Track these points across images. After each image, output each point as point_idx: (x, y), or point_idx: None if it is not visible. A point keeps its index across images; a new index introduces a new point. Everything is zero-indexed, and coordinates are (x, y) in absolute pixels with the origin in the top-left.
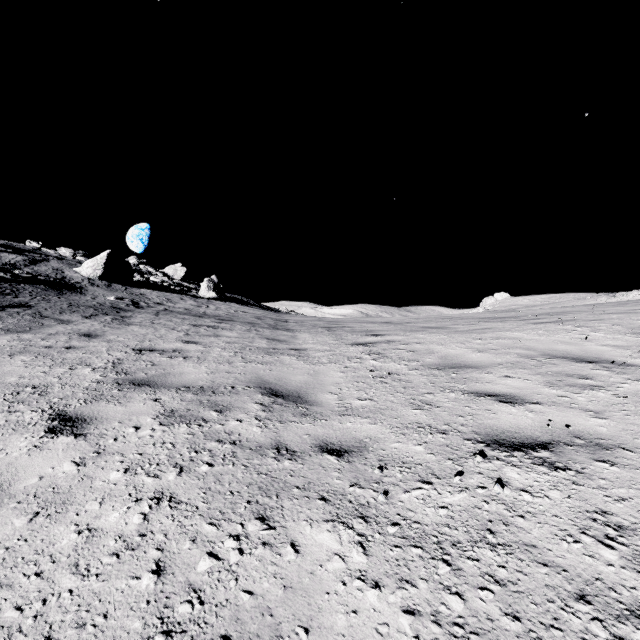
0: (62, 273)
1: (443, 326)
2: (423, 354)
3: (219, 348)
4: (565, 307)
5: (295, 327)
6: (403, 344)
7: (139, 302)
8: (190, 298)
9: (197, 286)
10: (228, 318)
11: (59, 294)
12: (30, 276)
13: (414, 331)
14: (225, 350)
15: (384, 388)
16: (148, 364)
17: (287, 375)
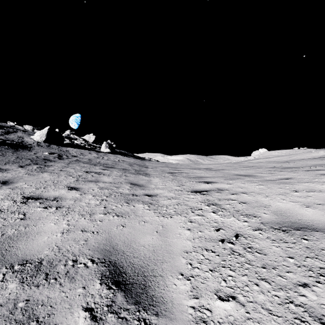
0: (22, 139)
1: (250, 174)
2: (256, 207)
3: (91, 195)
4: (324, 160)
5: (151, 172)
6: (232, 194)
7: (63, 155)
8: (95, 152)
9: (100, 146)
10: (111, 165)
11: (15, 151)
12: (1, 141)
13: (233, 179)
14: (95, 197)
15: (241, 267)
16: (18, 218)
17: (137, 234)
